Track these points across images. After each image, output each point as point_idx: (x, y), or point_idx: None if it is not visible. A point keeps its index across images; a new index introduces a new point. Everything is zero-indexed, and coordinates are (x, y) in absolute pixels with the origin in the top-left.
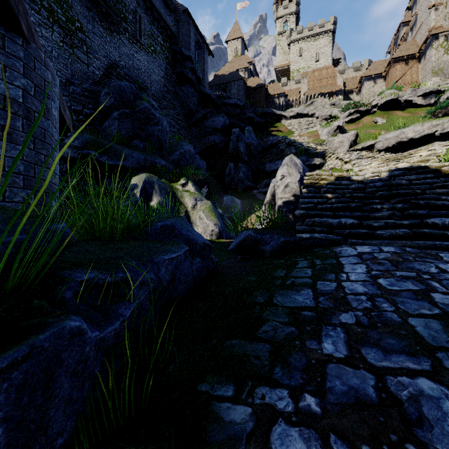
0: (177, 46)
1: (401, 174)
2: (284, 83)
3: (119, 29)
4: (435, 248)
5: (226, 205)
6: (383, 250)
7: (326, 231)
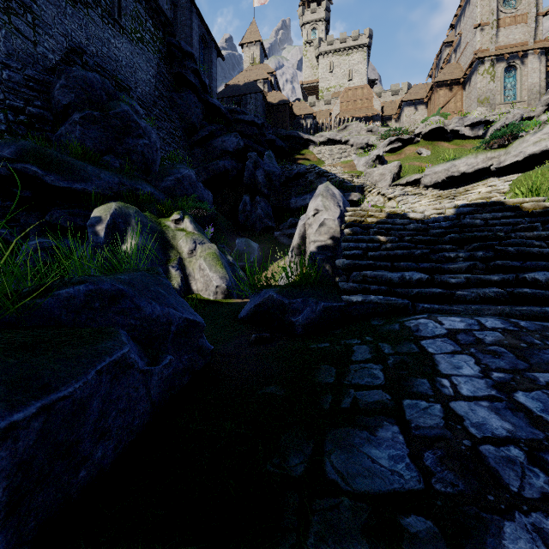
0: (174, 38)
1: (472, 211)
2: (312, 102)
3: (87, 0)
4: (545, 318)
5: (239, 251)
6: (485, 326)
7: (385, 291)
